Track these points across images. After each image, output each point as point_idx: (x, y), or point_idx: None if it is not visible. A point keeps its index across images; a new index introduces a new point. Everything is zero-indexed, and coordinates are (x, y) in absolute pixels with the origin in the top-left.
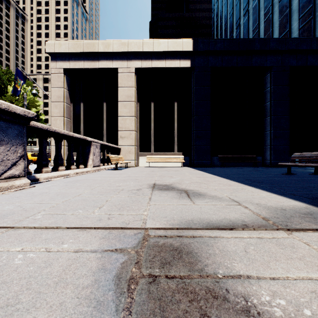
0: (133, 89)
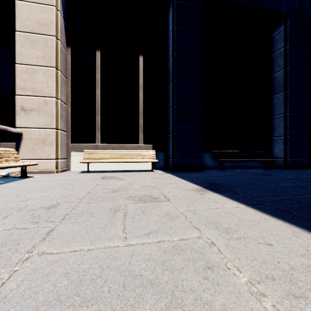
0: (53, 10)
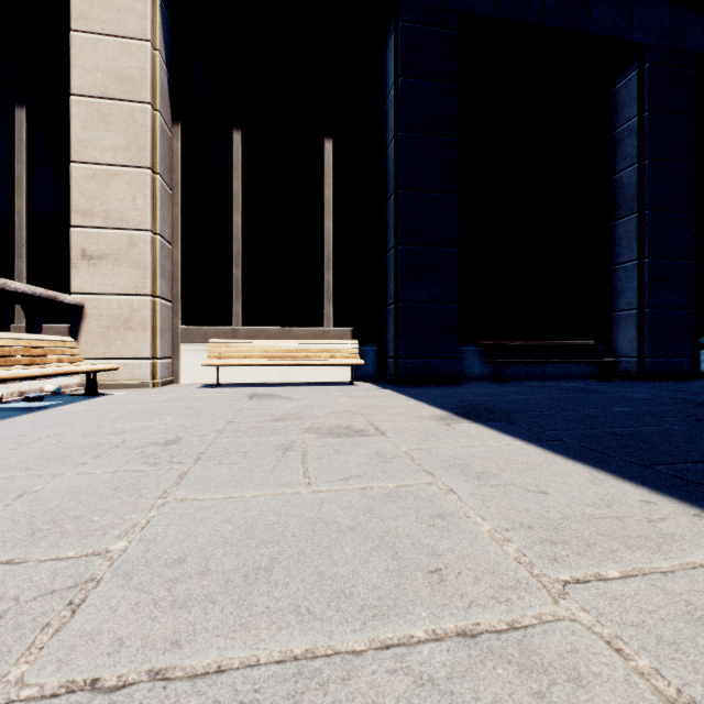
0: (147, 51)
